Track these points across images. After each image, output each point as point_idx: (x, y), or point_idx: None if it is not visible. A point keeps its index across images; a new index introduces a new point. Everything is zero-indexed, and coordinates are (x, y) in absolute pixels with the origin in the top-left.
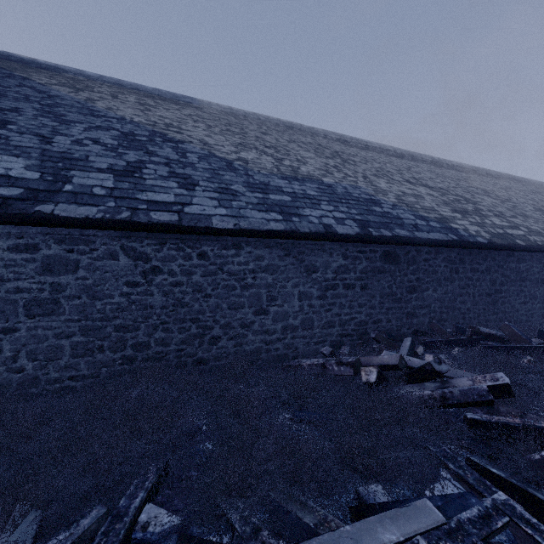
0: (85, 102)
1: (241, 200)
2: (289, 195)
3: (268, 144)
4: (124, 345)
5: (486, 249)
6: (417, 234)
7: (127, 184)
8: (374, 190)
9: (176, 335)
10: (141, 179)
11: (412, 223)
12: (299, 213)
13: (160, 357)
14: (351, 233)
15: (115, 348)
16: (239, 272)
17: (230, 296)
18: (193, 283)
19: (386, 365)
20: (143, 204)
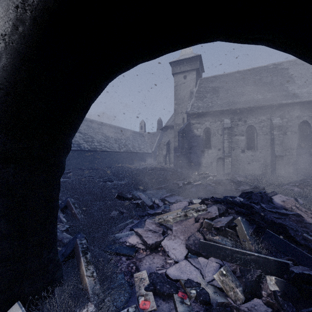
0: None
1: None
2: None
3: None
4: None
5: (89, 151)
6: None
7: None
8: None
9: None
10: None
11: None
12: None
13: None
14: None
15: None
16: None
17: None
18: None
19: None
20: None
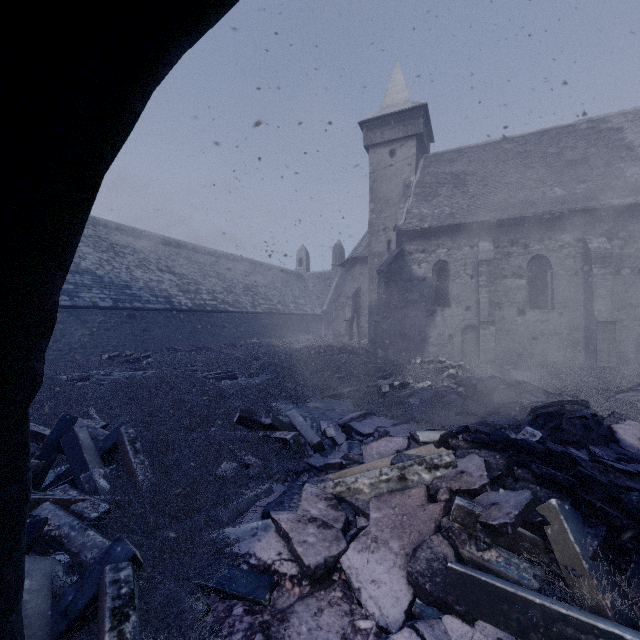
0: None
1: None
2: (73, 284)
3: None
4: None
5: (189, 312)
6: (147, 305)
7: None
8: (131, 279)
9: None
10: None
11: (147, 300)
12: (79, 296)
13: None
14: (108, 306)
15: None
16: None
17: None
18: None
19: (114, 355)
20: None
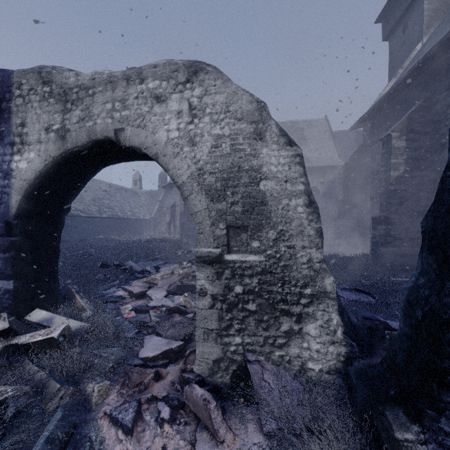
0: None
1: None
2: None
3: None
4: None
5: None
6: None
7: None
8: None
9: None
10: None
11: None
12: None
13: None
14: None
15: None
16: None
17: None
18: None
19: None
20: None
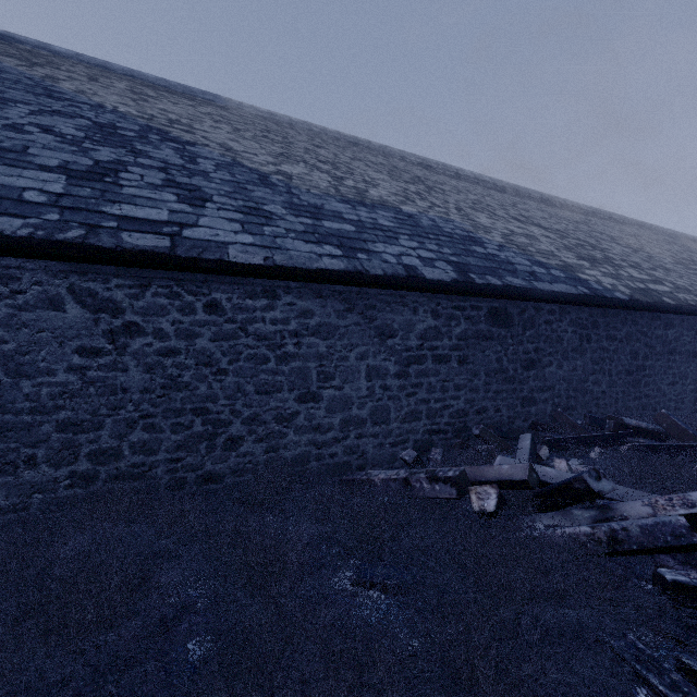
0: (41, 79)
1: (279, 225)
2: (352, 223)
3: (322, 159)
4: (75, 454)
5: (626, 309)
6: (537, 284)
7: (88, 190)
8: (472, 226)
9: (168, 436)
10: (115, 186)
11: (528, 271)
12: (368, 249)
13: (139, 472)
14: (445, 279)
15: (57, 460)
16: (273, 335)
17: (259, 372)
18: (197, 351)
19: (507, 480)
20: (111, 220)
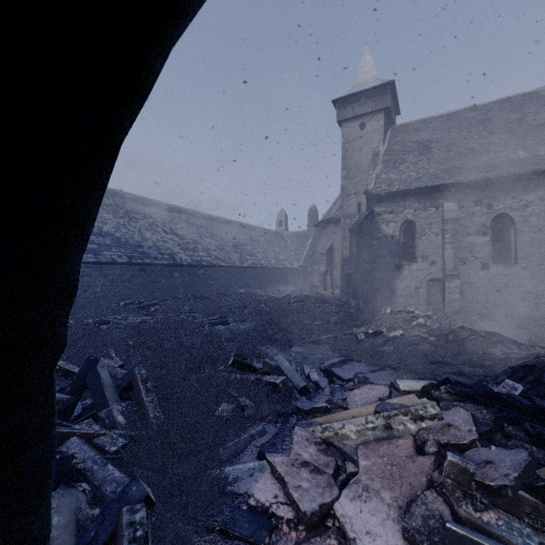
0: None
1: None
2: (97, 244)
3: None
4: None
5: (188, 266)
6: (155, 261)
7: None
8: (142, 239)
9: None
10: None
11: (155, 256)
12: (102, 254)
13: None
14: (124, 262)
15: None
16: None
17: None
18: None
19: (129, 302)
20: None
